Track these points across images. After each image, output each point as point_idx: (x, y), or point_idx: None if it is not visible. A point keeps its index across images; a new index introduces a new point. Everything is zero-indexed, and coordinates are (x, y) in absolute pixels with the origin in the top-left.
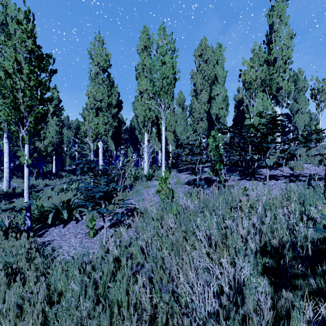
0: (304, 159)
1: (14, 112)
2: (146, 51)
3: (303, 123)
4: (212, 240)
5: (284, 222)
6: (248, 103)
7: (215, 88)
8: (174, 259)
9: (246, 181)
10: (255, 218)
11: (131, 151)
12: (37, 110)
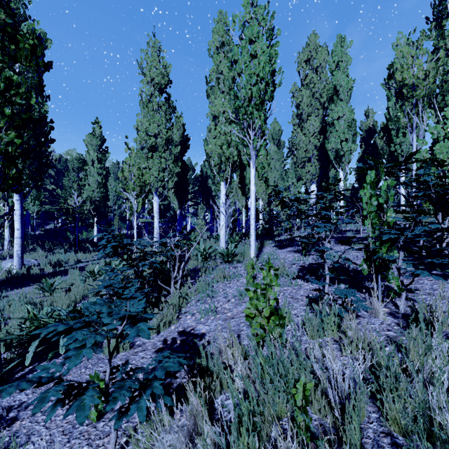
0: None
1: None
2: (223, 52)
3: None
4: None
5: None
6: (408, 123)
7: (334, 109)
8: None
9: (436, 281)
10: None
11: (202, 209)
12: (6, 139)
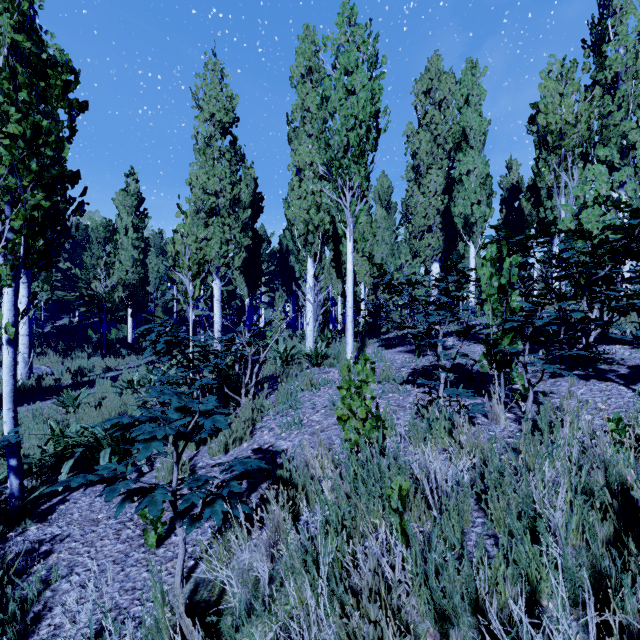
0: None
1: None
2: (310, 81)
3: None
4: None
5: None
6: (555, 182)
7: (463, 159)
8: None
9: (576, 382)
10: None
11: (281, 297)
12: (32, 201)
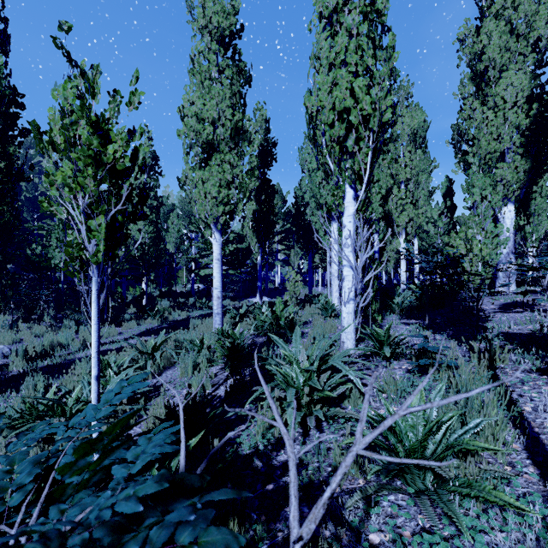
0: None
1: None
2: None
3: None
4: None
5: None
6: None
7: None
8: None
9: None
10: None
11: (296, 254)
12: None
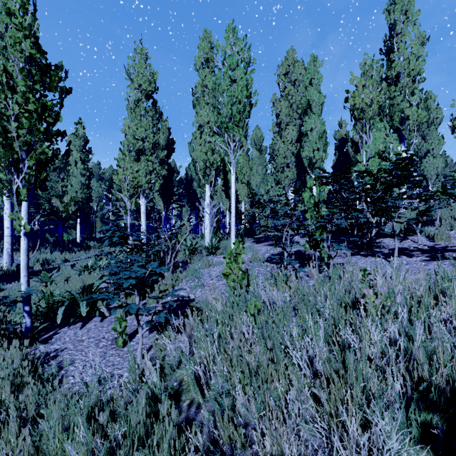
0: (448, 223)
1: (3, 152)
2: (208, 67)
3: (435, 171)
4: (322, 371)
5: (449, 337)
6: (359, 139)
7: (308, 121)
8: (254, 400)
9: (360, 258)
10: (396, 329)
11: (187, 211)
12: (40, 150)
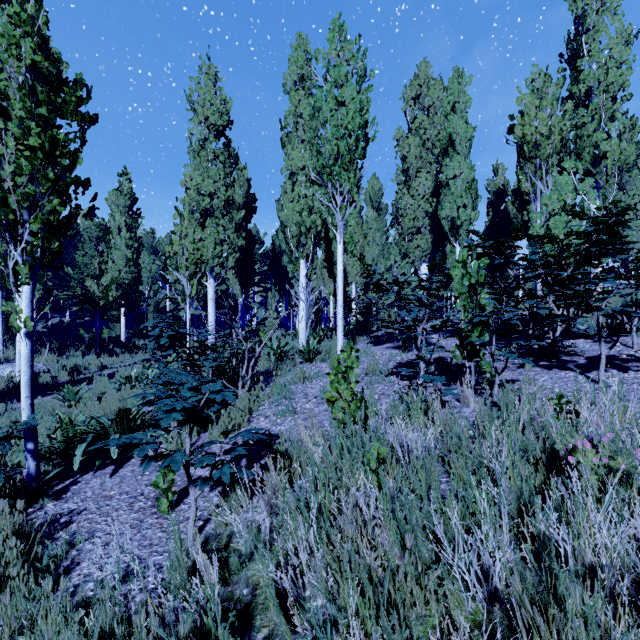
0: None
1: None
2: (303, 88)
3: (639, 236)
4: (518, 613)
5: None
6: (531, 189)
7: (450, 164)
8: None
9: (540, 371)
10: None
11: (274, 296)
12: (49, 207)
